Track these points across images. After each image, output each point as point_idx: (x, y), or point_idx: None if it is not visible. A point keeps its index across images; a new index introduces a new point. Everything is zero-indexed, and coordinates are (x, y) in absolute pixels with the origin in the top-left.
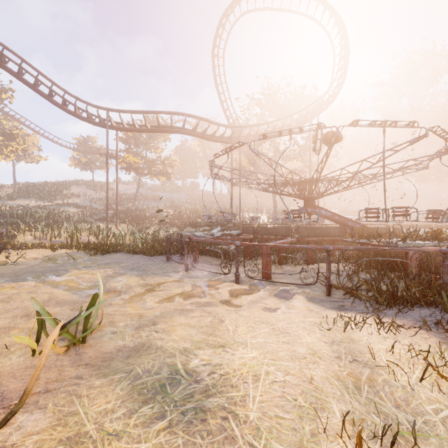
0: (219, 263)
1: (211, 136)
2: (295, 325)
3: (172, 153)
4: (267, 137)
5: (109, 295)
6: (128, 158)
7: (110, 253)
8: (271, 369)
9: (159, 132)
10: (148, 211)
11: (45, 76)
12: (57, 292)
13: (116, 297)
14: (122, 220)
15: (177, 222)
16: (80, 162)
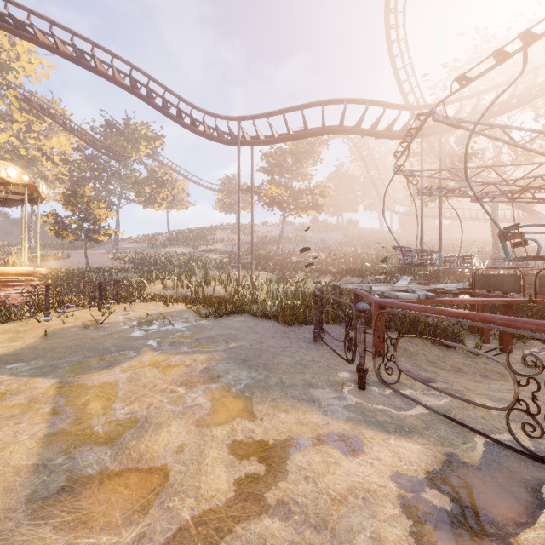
0: (423, 351)
1: (385, 131)
2: None
3: (324, 179)
4: (495, 114)
5: (120, 492)
6: (270, 190)
7: (229, 315)
8: None
9: (306, 137)
10: (293, 255)
11: (171, 92)
12: (4, 454)
13: (121, 527)
14: (263, 266)
15: (331, 270)
16: (224, 204)
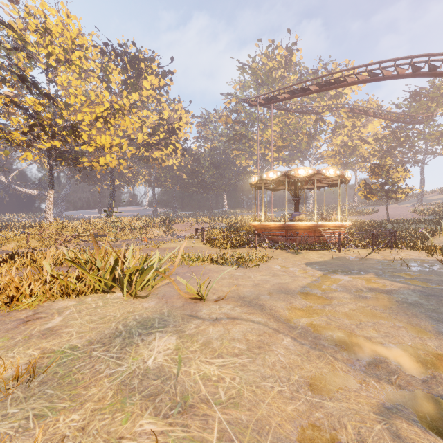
0: None
1: None
2: (212, 440)
3: None
4: None
5: (316, 299)
6: None
7: None
8: (121, 368)
9: None
10: None
11: None
12: (297, 282)
13: (311, 303)
14: None
15: None
16: None
